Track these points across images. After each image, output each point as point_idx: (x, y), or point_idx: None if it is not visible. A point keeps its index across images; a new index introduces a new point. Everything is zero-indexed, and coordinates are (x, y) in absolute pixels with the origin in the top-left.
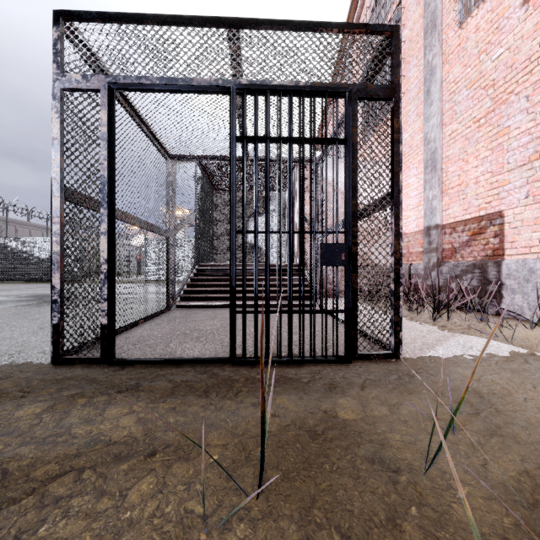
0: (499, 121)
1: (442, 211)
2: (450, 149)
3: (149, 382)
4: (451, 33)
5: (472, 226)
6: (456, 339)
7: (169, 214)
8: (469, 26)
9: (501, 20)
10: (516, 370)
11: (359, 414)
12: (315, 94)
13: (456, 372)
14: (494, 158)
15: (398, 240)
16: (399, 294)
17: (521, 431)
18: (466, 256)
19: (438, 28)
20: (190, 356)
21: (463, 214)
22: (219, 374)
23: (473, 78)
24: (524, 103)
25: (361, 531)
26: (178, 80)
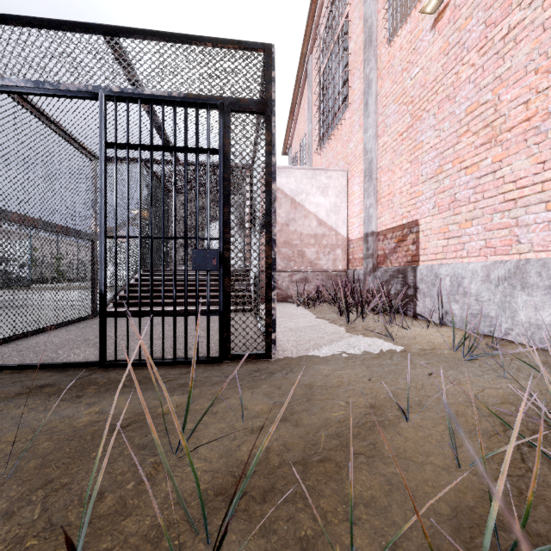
0: (416, 135)
1: (377, 219)
2: (382, 160)
3: (1, 387)
4: (383, 49)
5: (398, 234)
6: (349, 339)
7: (95, 217)
8: (396, 44)
9: (417, 42)
10: (372, 366)
11: (181, 408)
12: (189, 105)
13: (317, 369)
14: (413, 170)
15: (270, 246)
16: (271, 297)
17: (308, 416)
18: (393, 262)
19: (373, 43)
20: (70, 361)
21: (392, 222)
22: (84, 377)
23: (398, 94)
24: (432, 120)
25: (61, 504)
26: (45, 84)
